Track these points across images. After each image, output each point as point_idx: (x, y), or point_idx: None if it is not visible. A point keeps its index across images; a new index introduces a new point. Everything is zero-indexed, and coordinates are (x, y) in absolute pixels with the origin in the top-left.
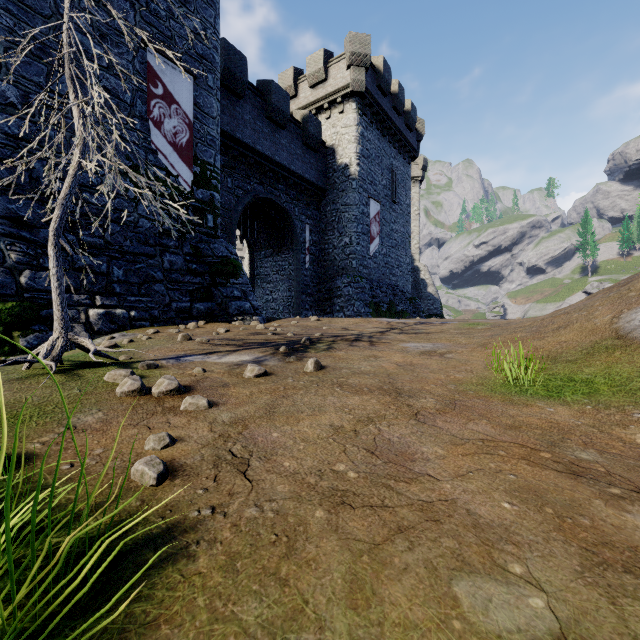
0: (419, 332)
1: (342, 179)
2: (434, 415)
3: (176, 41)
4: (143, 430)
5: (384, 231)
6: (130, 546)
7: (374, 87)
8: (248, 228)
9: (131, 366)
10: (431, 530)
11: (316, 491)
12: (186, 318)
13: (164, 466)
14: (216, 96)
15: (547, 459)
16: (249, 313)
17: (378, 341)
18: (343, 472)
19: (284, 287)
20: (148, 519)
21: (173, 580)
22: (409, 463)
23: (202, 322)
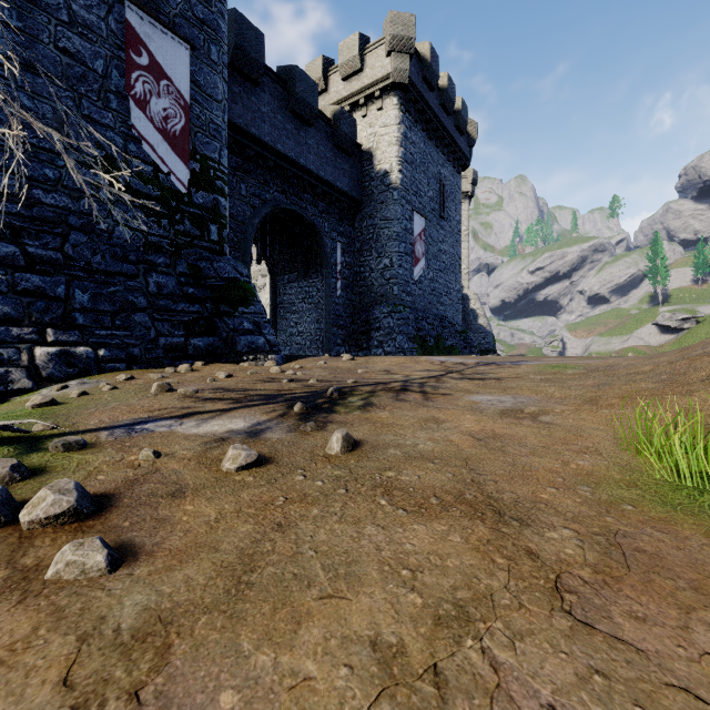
0: (487, 377)
1: (381, 189)
2: (597, 591)
3: None
4: None
5: (431, 252)
6: None
7: (419, 79)
8: (267, 246)
9: (41, 445)
10: None
11: None
12: (179, 358)
13: None
14: (222, 74)
15: None
16: (263, 351)
17: (434, 392)
18: None
19: (311, 318)
20: None
21: None
22: None
23: (199, 363)
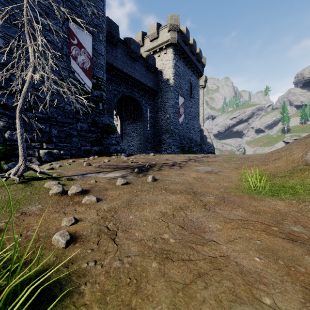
0: (204, 161)
1: (166, 86)
2: (214, 206)
3: (84, 17)
4: (61, 214)
5: (186, 111)
6: (47, 286)
7: (181, 41)
8: (119, 110)
9: (59, 179)
10: (217, 275)
11: (152, 250)
12: (88, 154)
13: (70, 236)
14: (103, 45)
15: (276, 231)
16: (120, 152)
17: (184, 166)
18: (167, 239)
19: (137, 139)
20: (59, 268)
21: (69, 309)
22: (202, 233)
23: (96, 156)
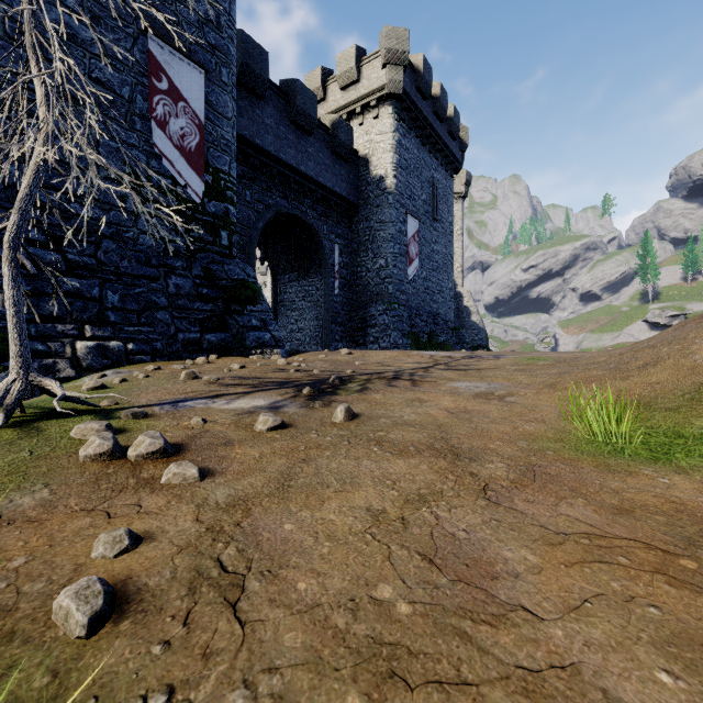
0: (469, 368)
1: (377, 193)
2: (509, 490)
3: (184, 28)
4: (99, 519)
5: (424, 252)
6: None
7: (413, 89)
8: (270, 248)
9: (113, 415)
10: None
11: (347, 646)
12: (195, 351)
13: (106, 597)
14: (231, 94)
15: (694, 572)
16: (269, 345)
17: (421, 380)
18: (389, 603)
19: (311, 315)
20: None
21: None
22: (489, 582)
23: (214, 356)
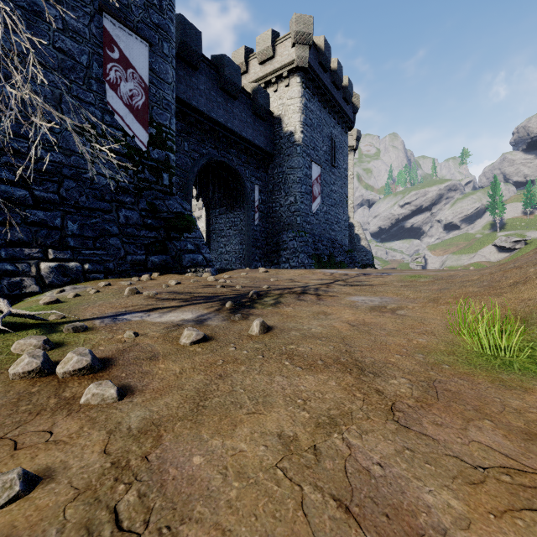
0: (363, 284)
1: (288, 145)
2: (416, 411)
3: (132, 9)
4: (3, 451)
5: (325, 191)
6: None
7: (316, 63)
8: (204, 188)
9: (57, 328)
10: None
11: None
12: (141, 270)
13: None
14: (171, 63)
15: None
16: (202, 265)
17: (325, 294)
18: None
19: (236, 241)
20: None
21: None
22: None
23: (156, 274)
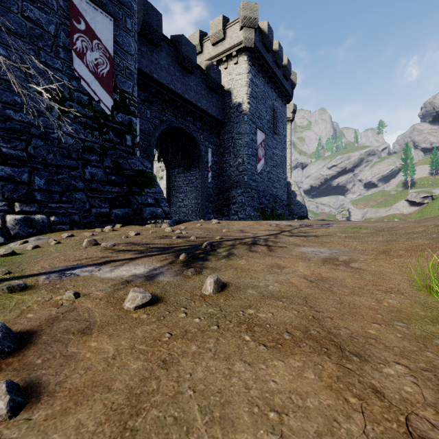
0: (308, 235)
1: (236, 114)
2: None
3: None
4: None
5: (268, 154)
6: None
7: (260, 44)
8: (164, 150)
9: None
10: None
11: None
12: (105, 222)
13: None
14: (134, 37)
15: None
16: (161, 217)
17: (274, 245)
18: None
19: (192, 196)
20: None
21: None
22: None
23: (118, 225)
